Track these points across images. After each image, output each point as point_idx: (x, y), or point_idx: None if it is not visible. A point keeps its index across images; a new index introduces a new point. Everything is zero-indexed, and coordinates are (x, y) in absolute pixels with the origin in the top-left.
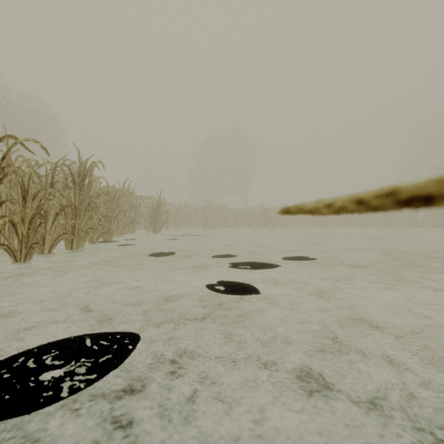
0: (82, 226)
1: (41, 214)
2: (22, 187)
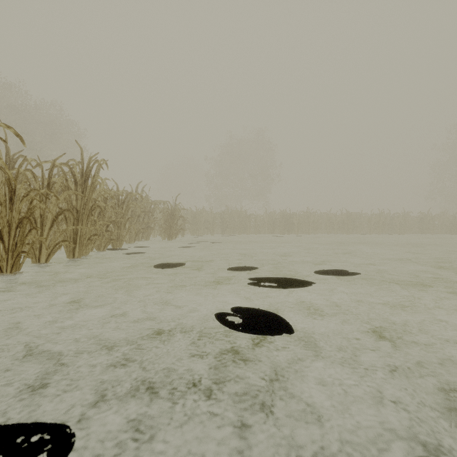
0: (84, 232)
1: (29, 217)
2: (9, 187)
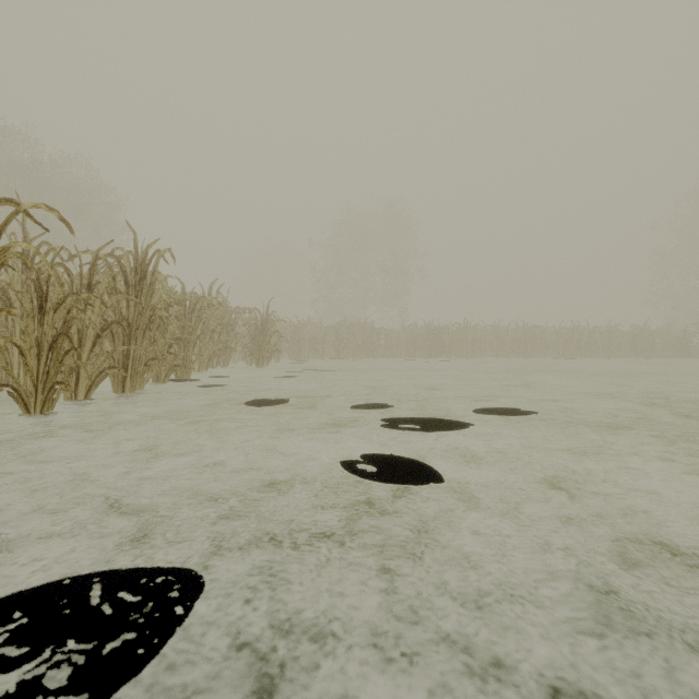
0: (139, 355)
1: (67, 334)
2: (38, 290)
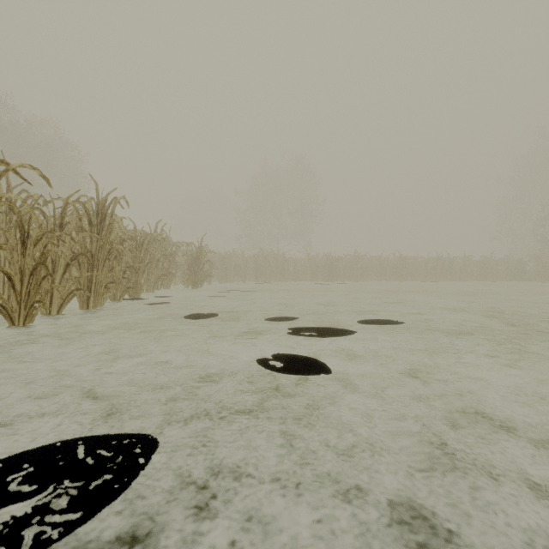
0: (100, 280)
1: (45, 263)
2: (21, 229)
